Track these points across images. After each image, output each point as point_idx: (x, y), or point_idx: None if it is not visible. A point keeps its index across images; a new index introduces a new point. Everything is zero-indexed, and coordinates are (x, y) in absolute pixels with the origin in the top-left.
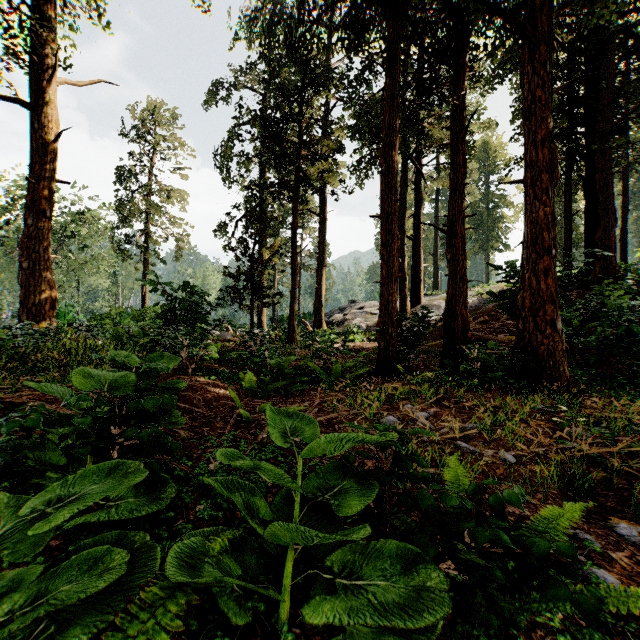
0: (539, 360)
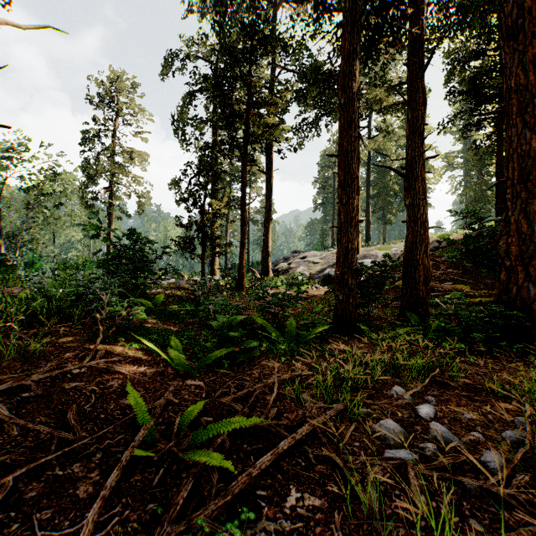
0: (532, 317)
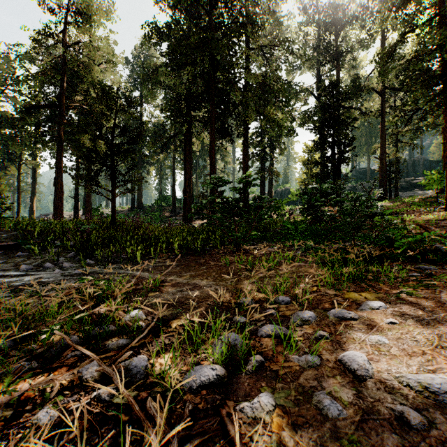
0: None
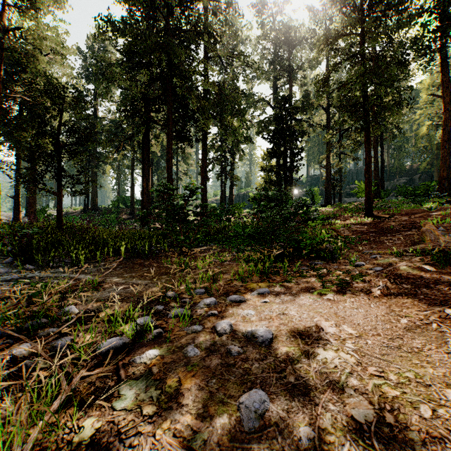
0: None
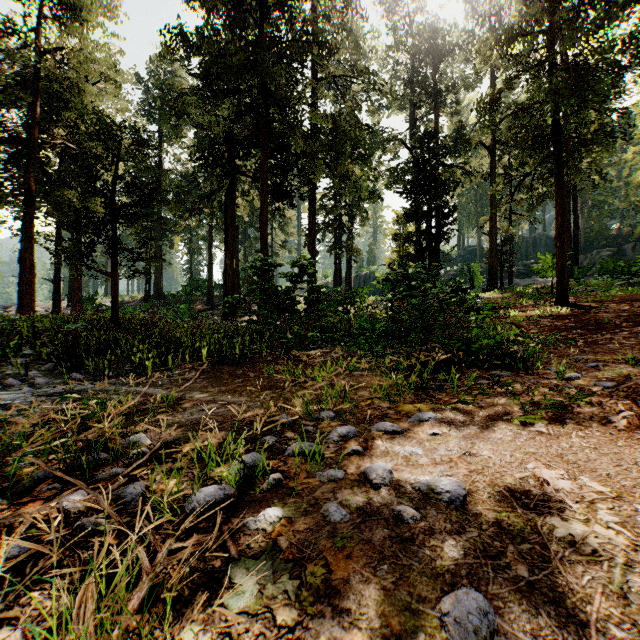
0: None
